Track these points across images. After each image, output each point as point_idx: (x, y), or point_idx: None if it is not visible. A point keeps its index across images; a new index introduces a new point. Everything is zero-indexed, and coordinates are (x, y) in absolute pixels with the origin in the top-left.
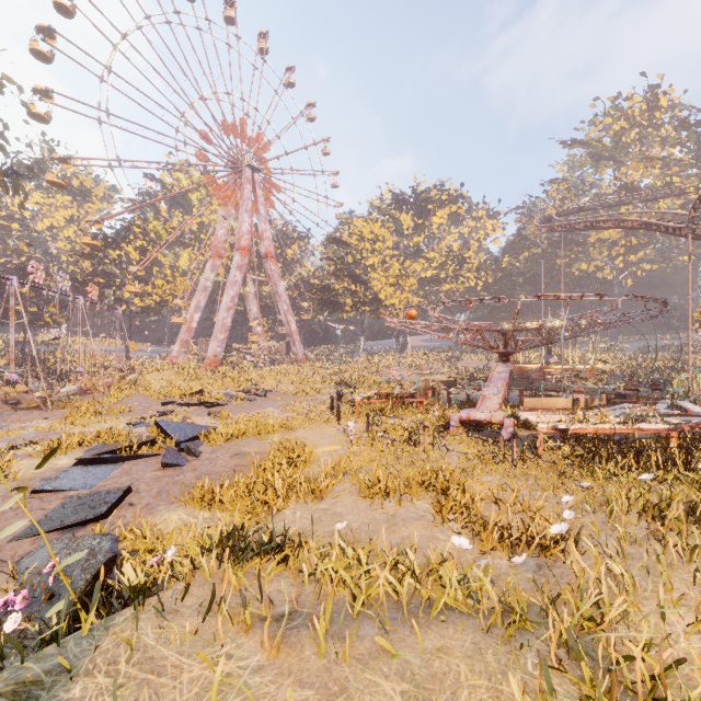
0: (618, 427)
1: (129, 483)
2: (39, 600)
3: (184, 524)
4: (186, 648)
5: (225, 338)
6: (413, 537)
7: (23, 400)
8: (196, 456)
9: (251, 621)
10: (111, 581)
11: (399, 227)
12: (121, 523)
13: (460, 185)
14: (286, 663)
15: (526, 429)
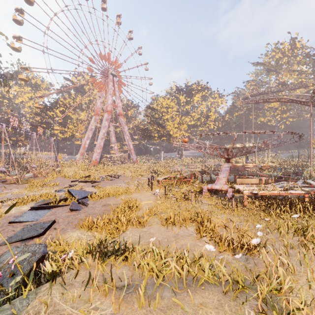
0: (280, 192)
1: (54, 218)
2: (7, 277)
3: (79, 238)
4: (75, 304)
5: (100, 152)
6: (187, 244)
7: (8, 180)
8: (86, 205)
9: (108, 289)
10: (39, 270)
11: (179, 101)
12: (49, 238)
13: (206, 83)
14: (125, 312)
15: (237, 193)
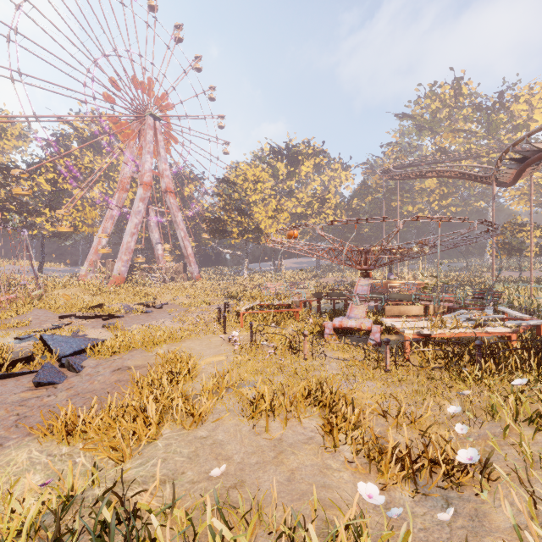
0: (470, 331)
1: None
2: None
3: (31, 465)
4: None
5: (129, 259)
6: (303, 468)
7: None
8: (76, 371)
9: None
10: None
11: (275, 172)
12: None
13: (322, 142)
14: None
15: (387, 334)
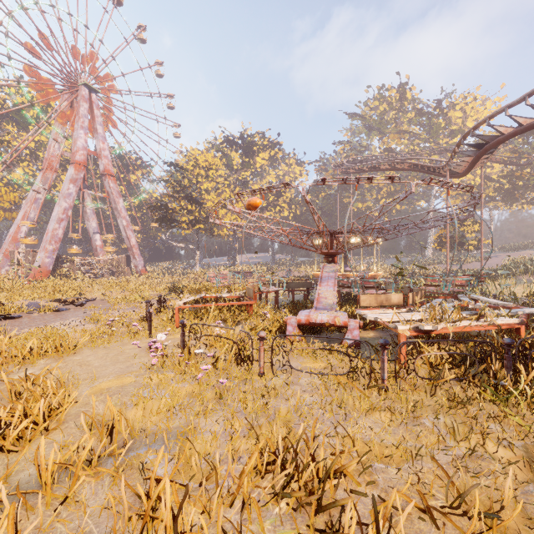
0: (475, 324)
1: None
2: None
3: None
4: None
5: (55, 249)
6: None
7: None
8: None
9: None
10: None
11: (229, 162)
12: None
13: (278, 134)
14: None
15: (362, 329)
